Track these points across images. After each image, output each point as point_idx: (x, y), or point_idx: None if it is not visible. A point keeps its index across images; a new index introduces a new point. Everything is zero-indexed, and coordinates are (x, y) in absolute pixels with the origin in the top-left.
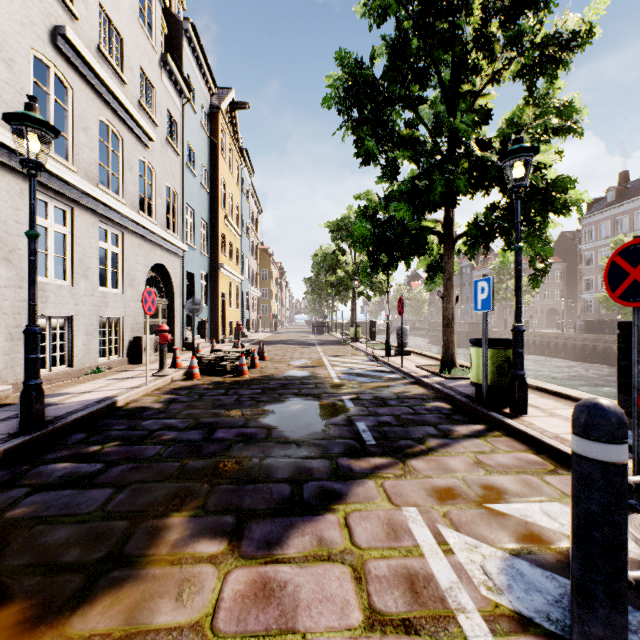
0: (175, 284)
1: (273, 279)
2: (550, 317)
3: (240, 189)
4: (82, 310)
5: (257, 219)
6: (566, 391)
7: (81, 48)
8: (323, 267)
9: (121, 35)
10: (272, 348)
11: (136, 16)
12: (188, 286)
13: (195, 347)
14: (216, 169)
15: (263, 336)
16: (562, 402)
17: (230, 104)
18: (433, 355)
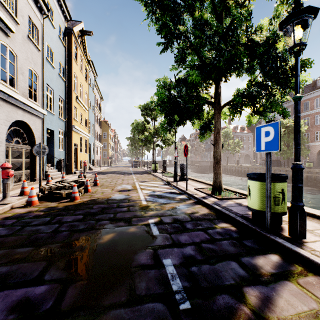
0: (36, 136)
1: (110, 138)
2: (246, 158)
3: (88, 83)
4: None
5: (100, 103)
6: (309, 210)
7: None
8: (137, 130)
9: None
10: (105, 176)
11: None
12: (49, 138)
13: (52, 177)
14: (70, 67)
15: (102, 169)
16: (313, 220)
17: (81, 31)
18: (202, 180)
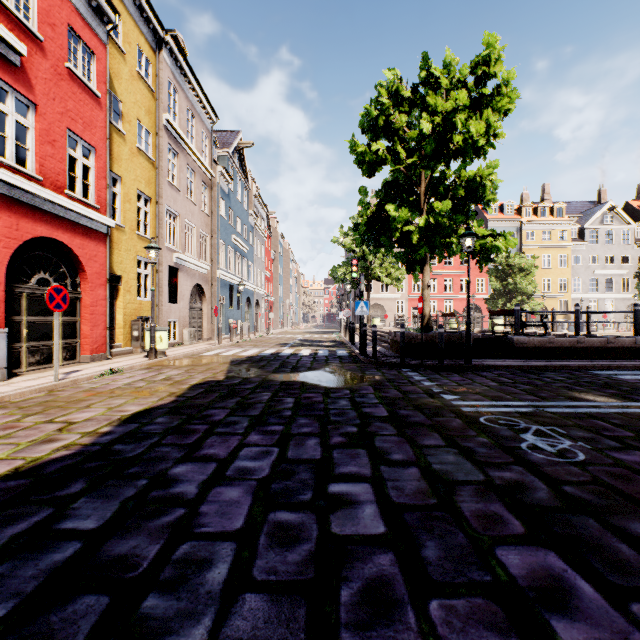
0: None
1: None
2: None
3: None
4: (599, 318)
5: None
6: None
7: (598, 271)
8: None
9: (612, 255)
10: None
11: (619, 244)
12: None
13: None
14: None
15: None
16: None
17: None
18: None
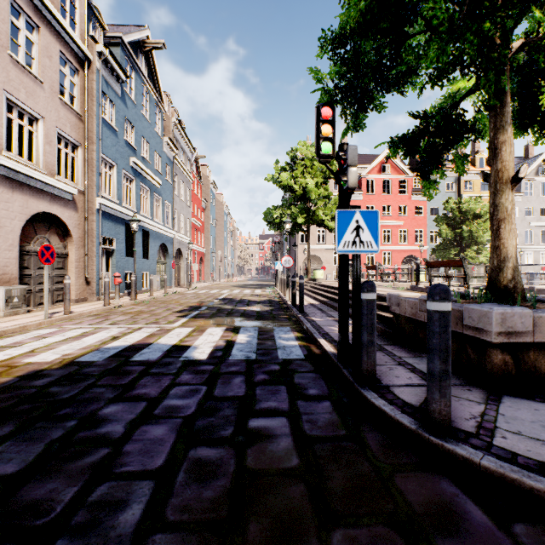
0: None
1: None
2: None
3: None
4: (535, 270)
5: None
6: None
7: (534, 223)
8: None
9: None
10: None
11: None
12: None
13: None
14: None
15: None
16: None
17: None
18: None
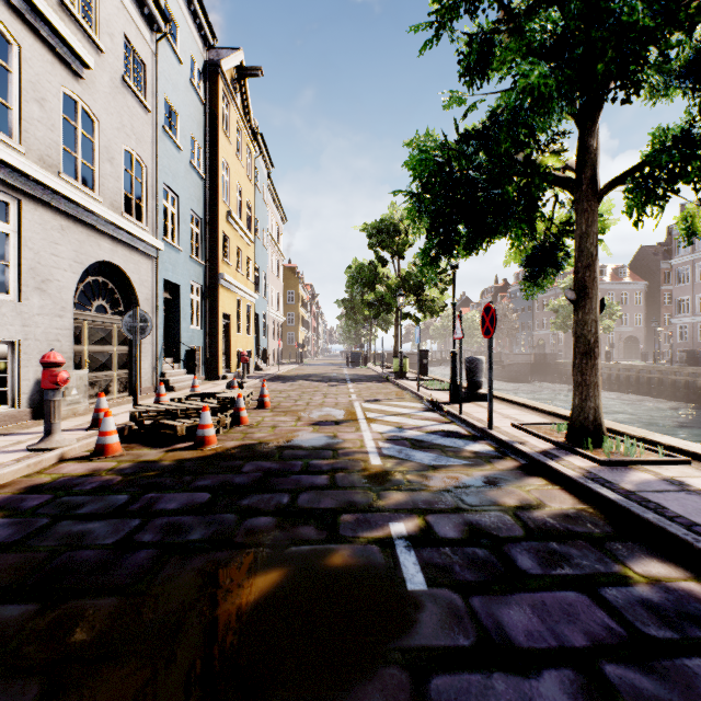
0: (142, 296)
1: (302, 302)
2: (628, 346)
3: (253, 184)
4: None
5: (280, 228)
6: None
7: None
8: (358, 281)
9: None
10: (287, 387)
11: None
12: (170, 301)
13: (174, 386)
14: (215, 147)
15: (283, 369)
16: None
17: (237, 70)
18: (527, 402)
